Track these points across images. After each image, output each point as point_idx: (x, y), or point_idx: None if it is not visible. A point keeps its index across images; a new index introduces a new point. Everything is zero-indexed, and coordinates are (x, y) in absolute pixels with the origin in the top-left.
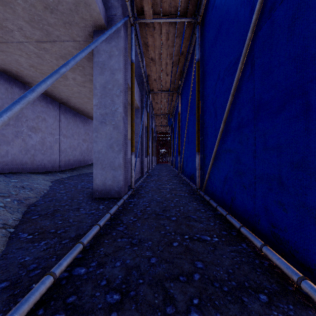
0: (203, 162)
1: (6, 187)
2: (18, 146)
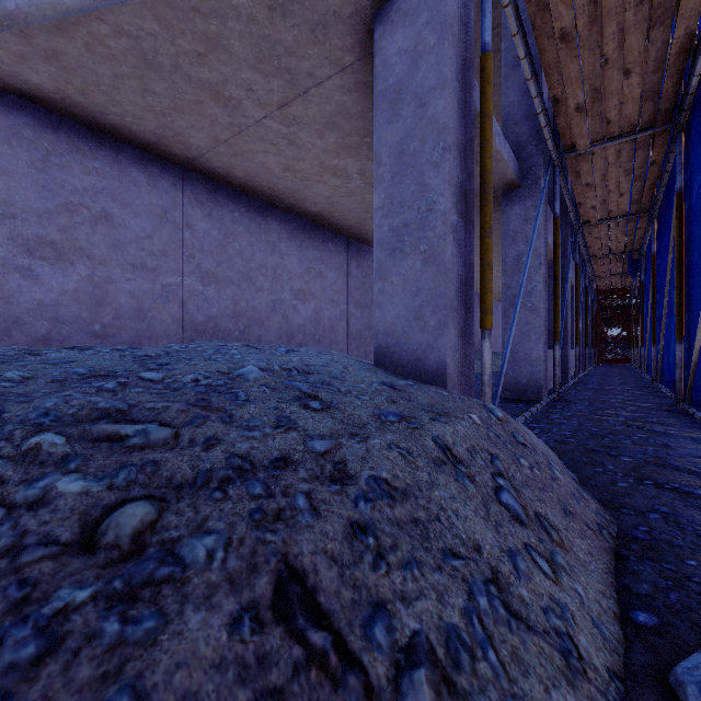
0: (688, 356)
1: None
2: None
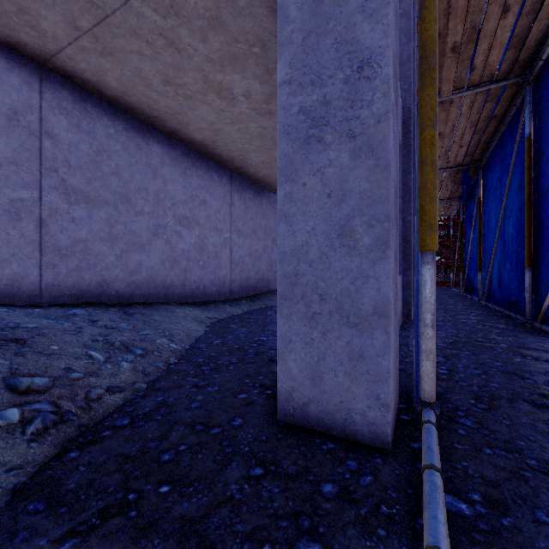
0: None
1: (83, 348)
2: (158, 253)
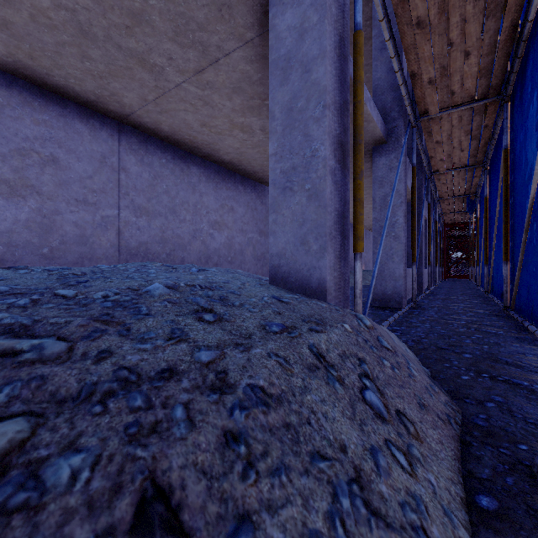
0: (513, 273)
1: None
2: None
